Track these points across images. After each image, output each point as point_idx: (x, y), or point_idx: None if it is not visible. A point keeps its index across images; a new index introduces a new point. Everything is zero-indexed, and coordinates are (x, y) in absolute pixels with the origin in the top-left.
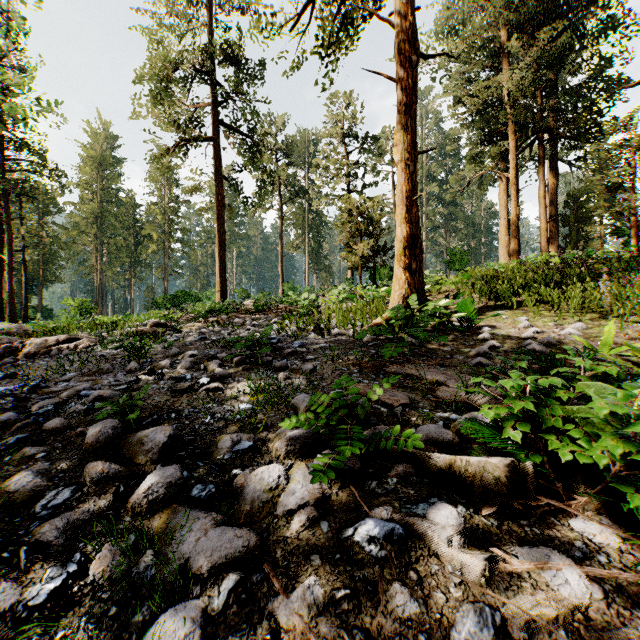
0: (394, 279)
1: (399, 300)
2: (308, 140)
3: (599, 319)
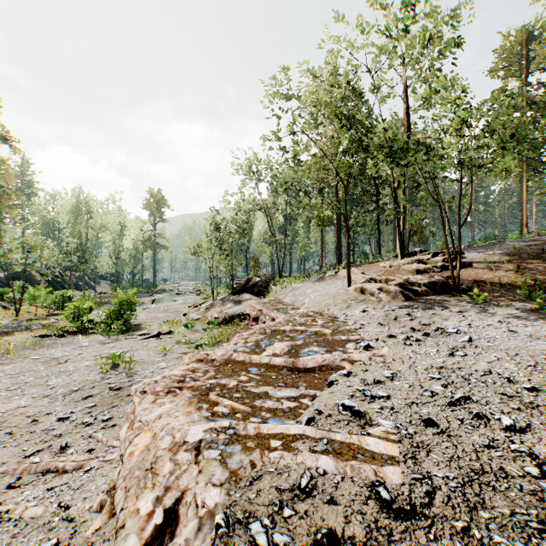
0: None
1: None
2: None
3: None
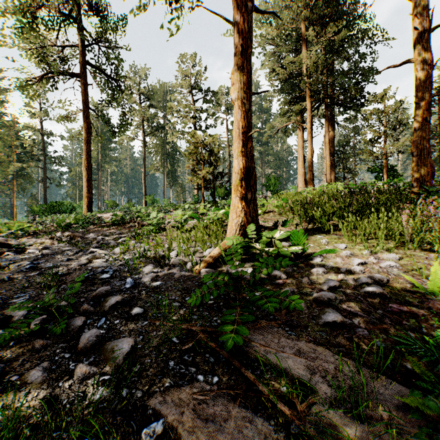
0: (231, 207)
1: (236, 228)
2: (166, 90)
3: (403, 248)
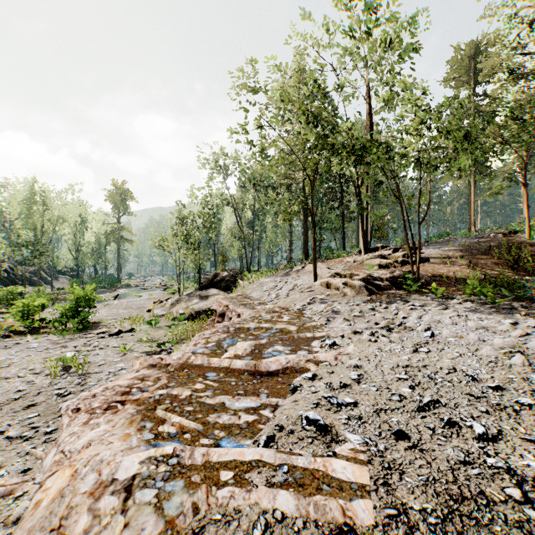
0: None
1: None
2: None
3: None
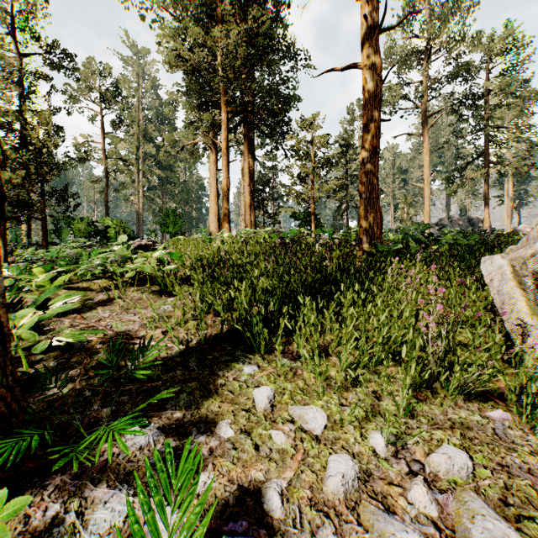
0: None
1: None
2: None
3: (435, 397)
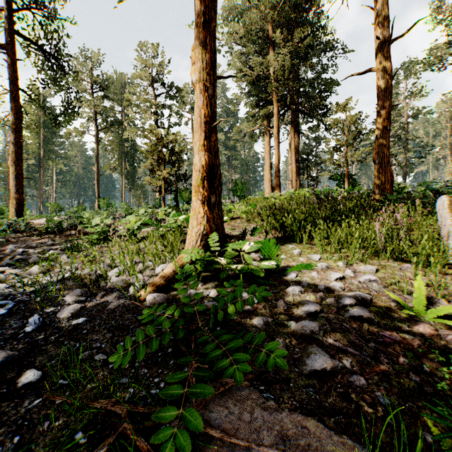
0: (192, 212)
1: (197, 238)
2: (124, 82)
3: (377, 258)
